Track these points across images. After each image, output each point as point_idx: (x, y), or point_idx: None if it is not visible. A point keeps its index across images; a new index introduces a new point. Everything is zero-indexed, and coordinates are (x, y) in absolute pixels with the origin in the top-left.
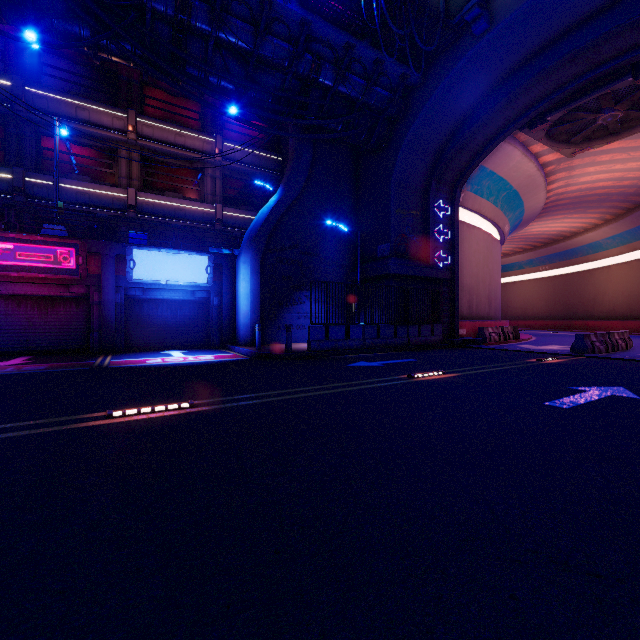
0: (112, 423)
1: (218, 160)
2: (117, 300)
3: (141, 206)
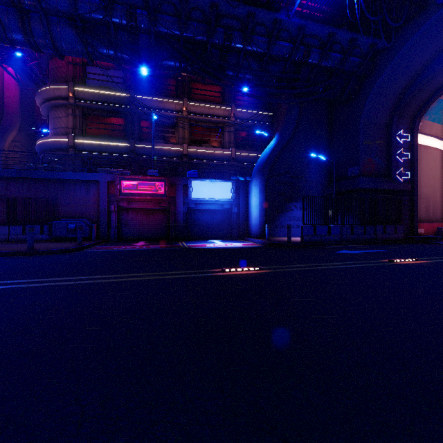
0: (228, 274)
1: (232, 120)
2: (183, 210)
3: (190, 154)
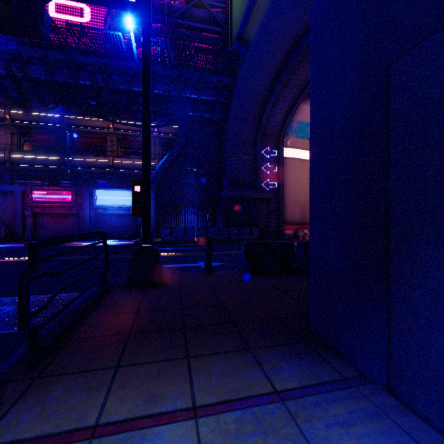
0: None
1: (156, 135)
2: (91, 215)
3: (116, 165)
